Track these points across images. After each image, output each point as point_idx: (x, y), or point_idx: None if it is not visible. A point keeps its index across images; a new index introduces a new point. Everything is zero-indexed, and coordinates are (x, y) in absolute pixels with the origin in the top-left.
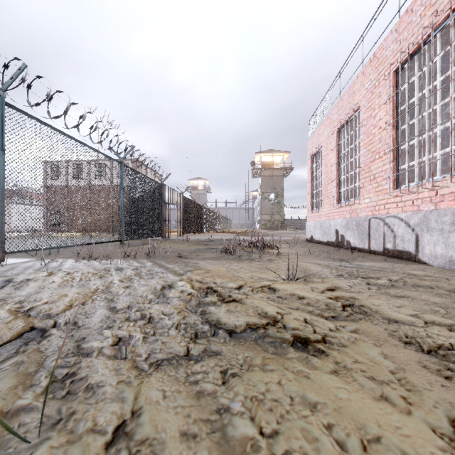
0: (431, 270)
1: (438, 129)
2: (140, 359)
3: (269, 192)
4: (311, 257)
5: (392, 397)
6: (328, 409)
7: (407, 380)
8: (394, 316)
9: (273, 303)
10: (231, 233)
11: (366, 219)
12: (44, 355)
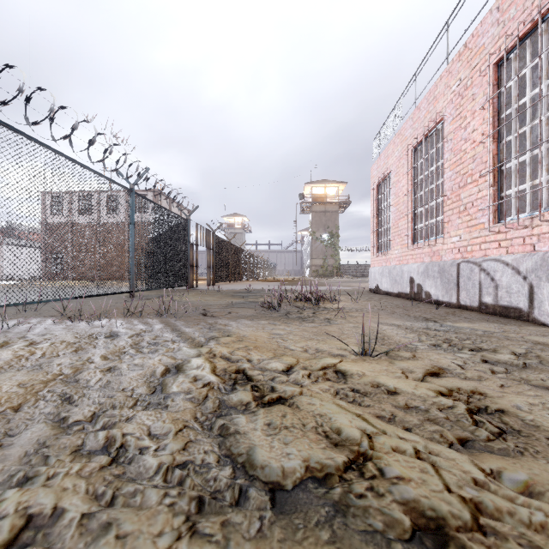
0: None
1: None
2: None
3: (322, 231)
4: (383, 314)
5: None
6: None
7: None
8: None
9: (348, 408)
10: (275, 281)
11: (453, 263)
12: None
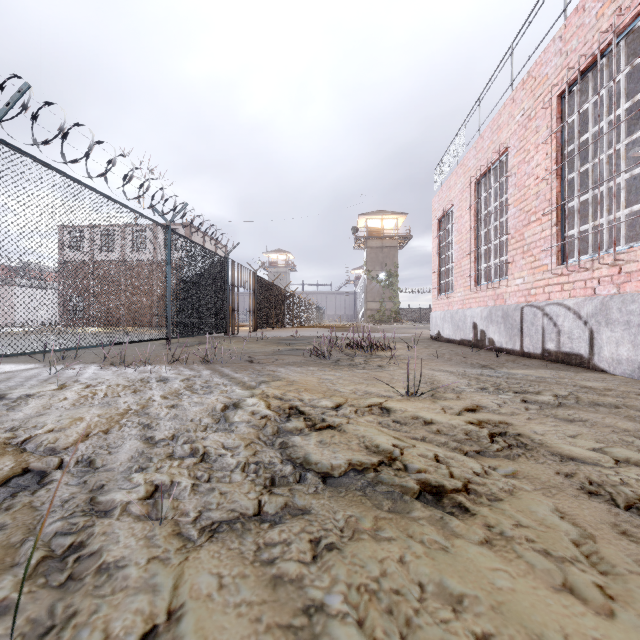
0: (614, 381)
1: (622, 178)
2: (186, 520)
3: (378, 270)
4: (438, 361)
5: (581, 585)
6: (482, 607)
7: (600, 556)
8: (569, 451)
9: (387, 431)
10: (324, 328)
11: (517, 307)
12: (38, 515)
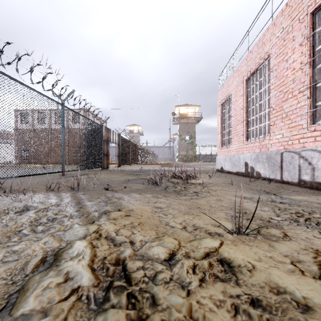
0: None
1: None
2: None
3: (185, 134)
4: (234, 188)
5: None
6: None
7: None
8: None
9: None
10: (157, 165)
11: (278, 153)
12: None
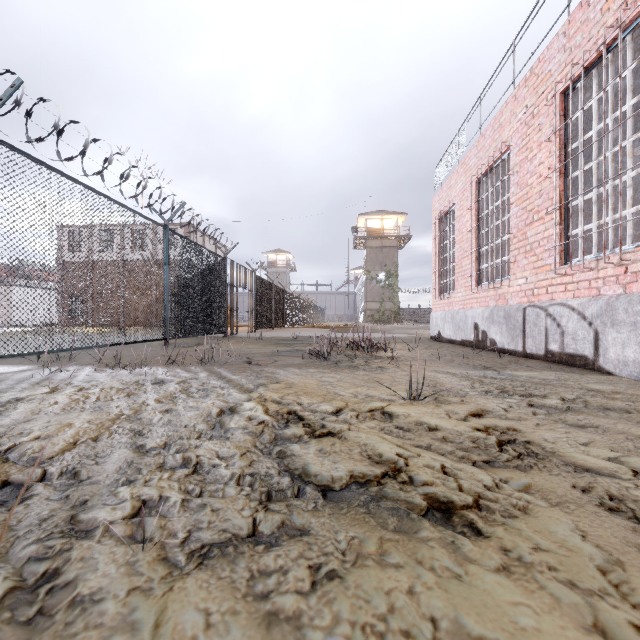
0: (621, 383)
1: (628, 176)
2: (173, 542)
3: (378, 270)
4: (440, 363)
5: (615, 623)
6: None
7: (631, 587)
8: (583, 461)
9: (390, 439)
10: (324, 328)
11: (519, 308)
12: (12, 536)
